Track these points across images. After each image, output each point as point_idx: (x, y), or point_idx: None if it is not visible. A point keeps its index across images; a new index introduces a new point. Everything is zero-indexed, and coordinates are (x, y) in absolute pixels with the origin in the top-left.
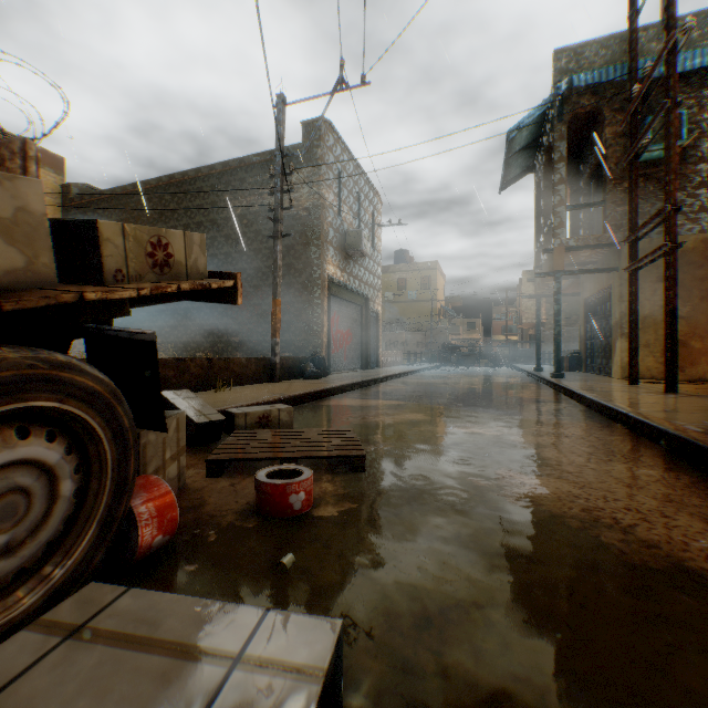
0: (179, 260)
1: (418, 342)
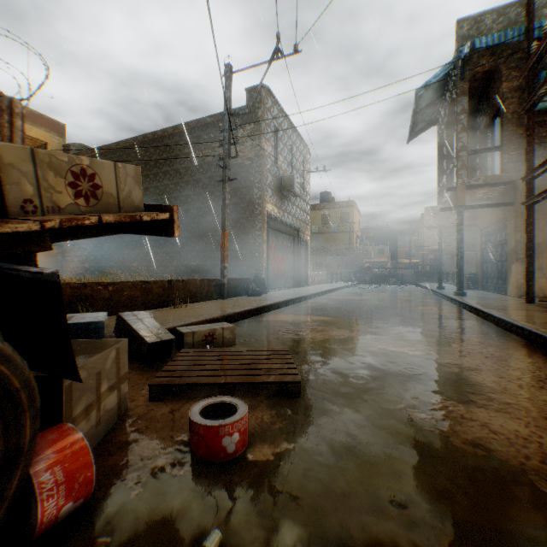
0: (110, 192)
1: (339, 264)
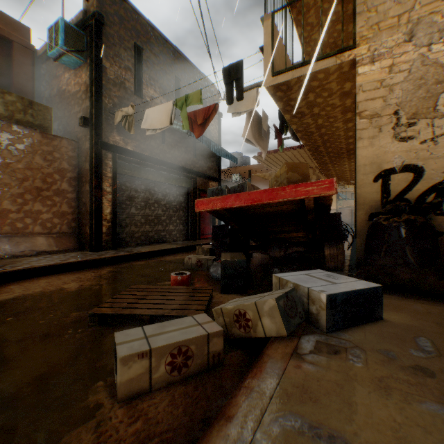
0: None
1: None
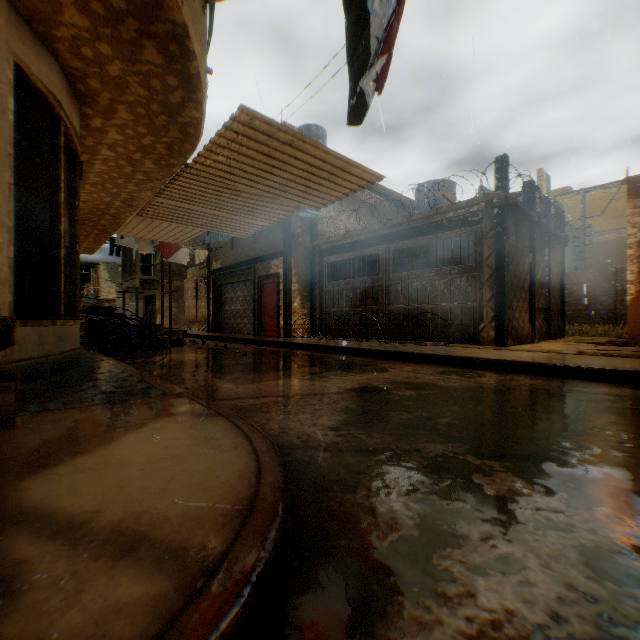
0: None
1: None
